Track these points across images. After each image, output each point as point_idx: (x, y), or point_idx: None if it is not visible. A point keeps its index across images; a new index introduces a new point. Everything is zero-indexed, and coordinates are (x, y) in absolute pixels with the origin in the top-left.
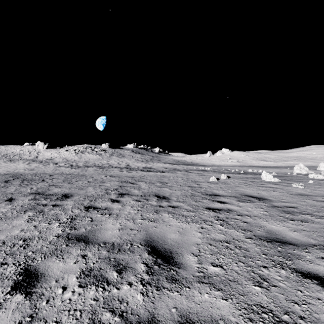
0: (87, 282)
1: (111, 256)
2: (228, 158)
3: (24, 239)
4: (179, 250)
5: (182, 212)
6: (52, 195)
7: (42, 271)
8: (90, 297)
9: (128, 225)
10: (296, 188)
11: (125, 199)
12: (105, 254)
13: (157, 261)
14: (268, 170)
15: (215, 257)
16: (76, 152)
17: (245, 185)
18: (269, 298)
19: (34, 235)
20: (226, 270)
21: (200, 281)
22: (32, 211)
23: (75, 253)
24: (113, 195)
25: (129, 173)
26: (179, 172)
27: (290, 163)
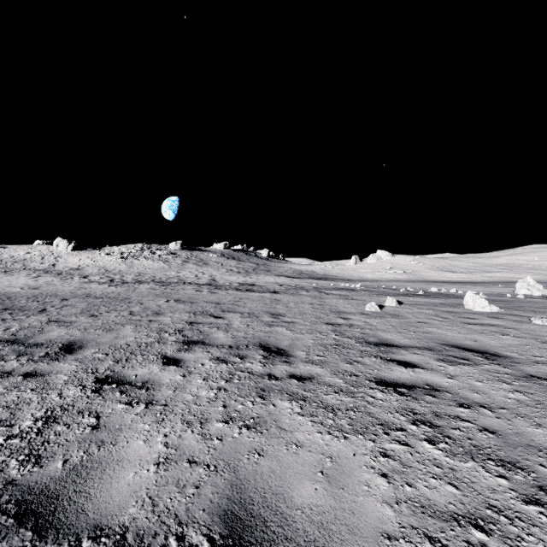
0: None
1: None
2: (388, 267)
3: None
4: None
5: (323, 396)
6: (40, 345)
7: None
8: None
9: (187, 442)
10: (545, 328)
11: (194, 355)
12: None
13: None
14: (466, 289)
15: None
16: (123, 256)
17: (439, 319)
18: None
19: None
20: None
21: None
22: None
23: None
24: (171, 344)
25: (212, 295)
26: (306, 292)
27: (496, 276)
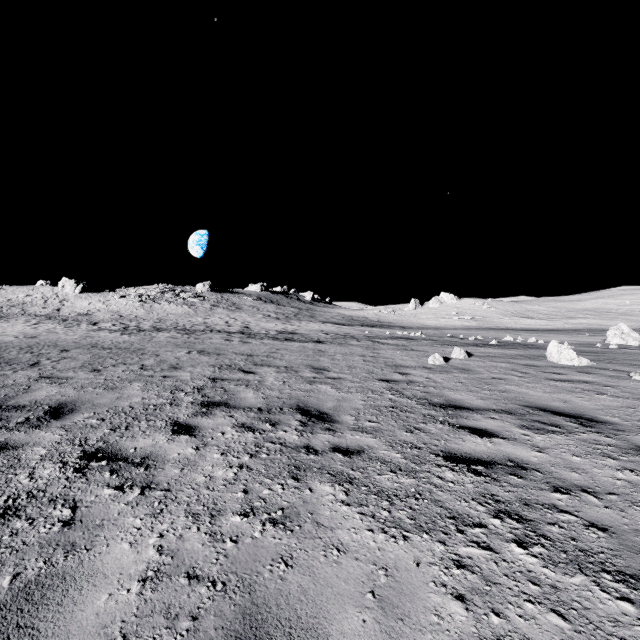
0: None
1: None
2: (453, 312)
3: None
4: None
5: (376, 477)
6: (21, 407)
7: None
8: None
9: (189, 546)
10: None
11: (213, 421)
12: None
13: None
14: (547, 339)
15: None
16: (141, 299)
17: (517, 375)
18: None
19: None
20: None
21: None
22: None
23: None
24: (186, 407)
25: (244, 345)
26: (356, 342)
27: (580, 323)
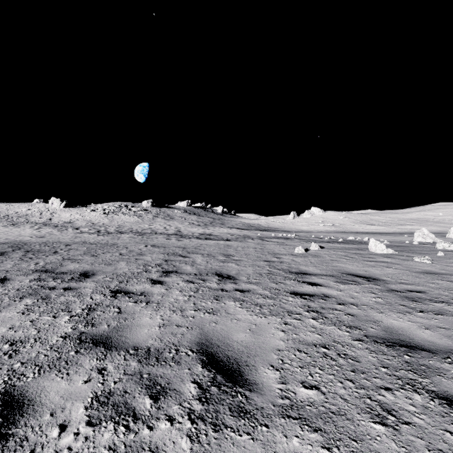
0: (101, 416)
1: (143, 370)
2: (320, 220)
3: (12, 341)
4: (251, 360)
5: (255, 299)
6: (65, 273)
7: (31, 396)
8: (104, 444)
9: (174, 318)
10: (420, 263)
11: (171, 279)
12: (135, 367)
13: (216, 380)
14: (376, 238)
15: (307, 372)
16: (105, 212)
17: (346, 258)
18: (400, 447)
19: (29, 335)
20: (326, 395)
21: (284, 414)
22: (32, 298)
23: (88, 365)
24: (155, 273)
25: (179, 242)
26: (251, 240)
27: (407, 228)
